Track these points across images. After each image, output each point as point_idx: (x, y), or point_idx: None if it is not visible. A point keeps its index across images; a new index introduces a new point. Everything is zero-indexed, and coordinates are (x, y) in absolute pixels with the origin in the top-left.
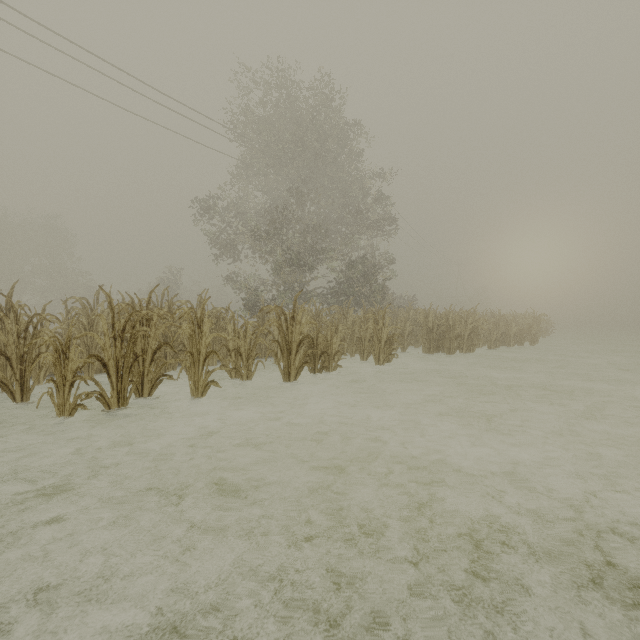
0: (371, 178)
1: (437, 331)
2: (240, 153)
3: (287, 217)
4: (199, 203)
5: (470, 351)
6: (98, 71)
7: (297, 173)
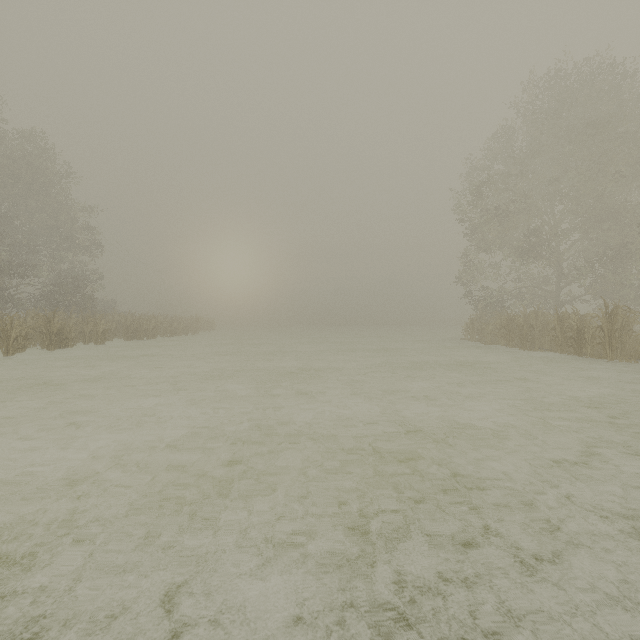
0: (80, 210)
1: (133, 327)
2: None
3: None
4: None
5: (154, 338)
6: None
7: None
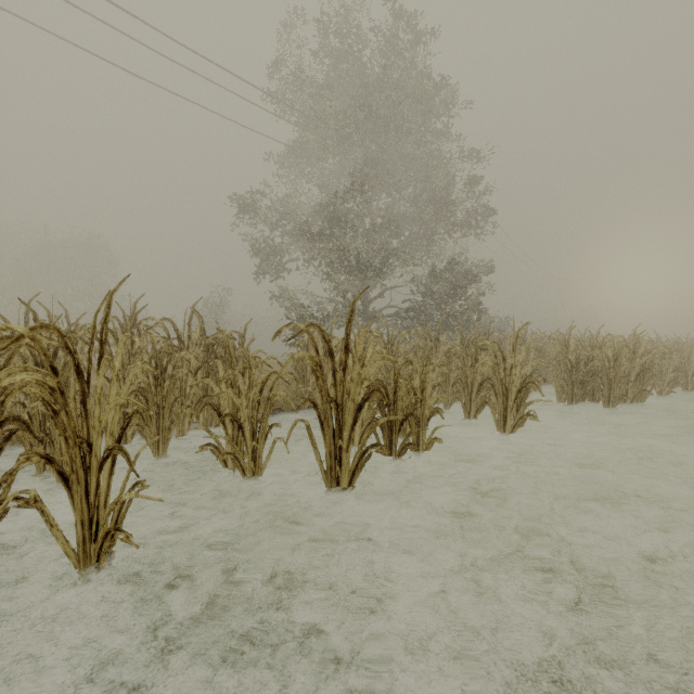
0: (460, 157)
1: (585, 368)
2: (289, 140)
3: (348, 216)
4: (237, 201)
5: (637, 400)
6: (94, 17)
7: (360, 157)
